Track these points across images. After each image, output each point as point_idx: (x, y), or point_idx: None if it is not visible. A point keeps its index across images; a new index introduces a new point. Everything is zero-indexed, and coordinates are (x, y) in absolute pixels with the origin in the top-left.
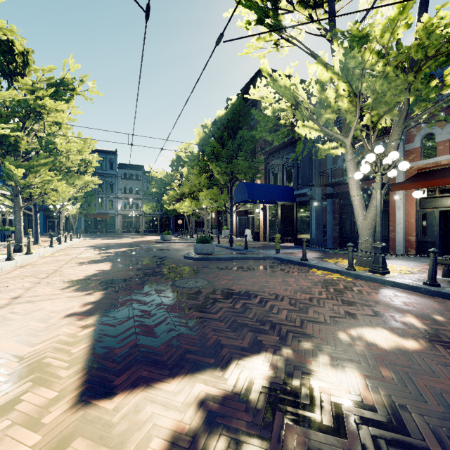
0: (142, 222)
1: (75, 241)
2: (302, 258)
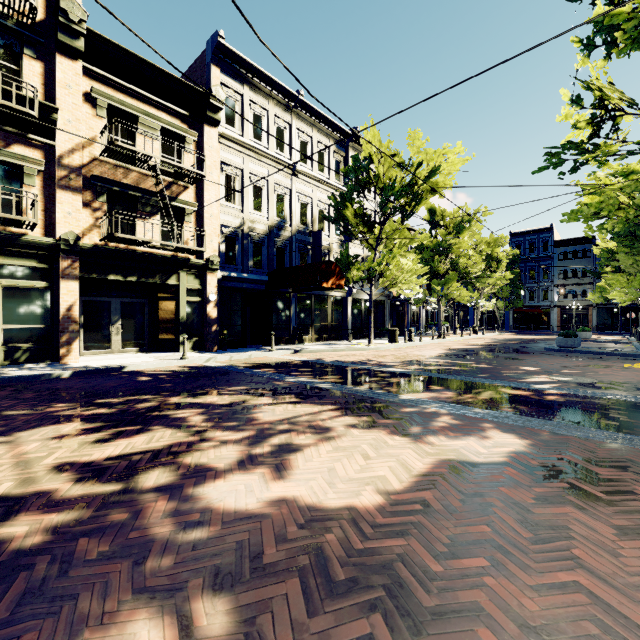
0: (592, 316)
1: (486, 335)
2: None
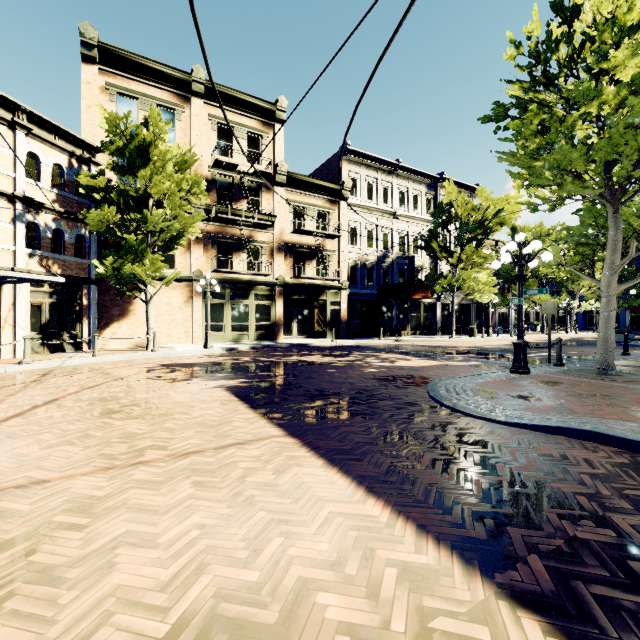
0: None
1: (579, 334)
2: None
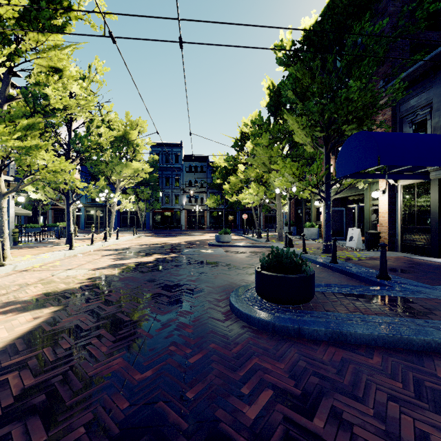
0: (207, 217)
1: (121, 239)
2: None
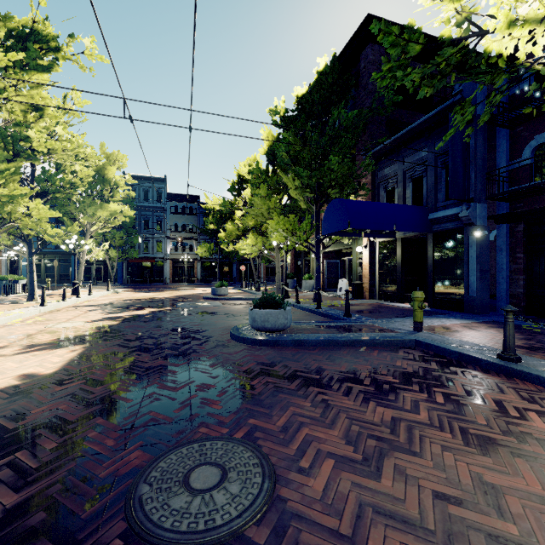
0: (197, 269)
1: (95, 295)
2: (505, 354)
